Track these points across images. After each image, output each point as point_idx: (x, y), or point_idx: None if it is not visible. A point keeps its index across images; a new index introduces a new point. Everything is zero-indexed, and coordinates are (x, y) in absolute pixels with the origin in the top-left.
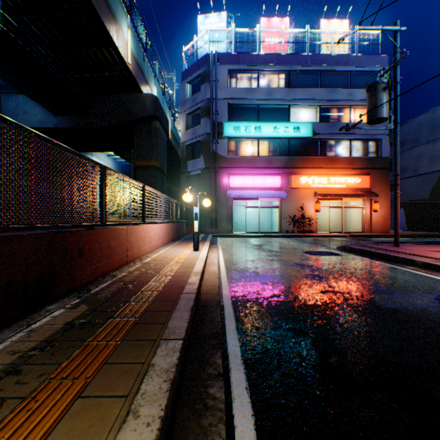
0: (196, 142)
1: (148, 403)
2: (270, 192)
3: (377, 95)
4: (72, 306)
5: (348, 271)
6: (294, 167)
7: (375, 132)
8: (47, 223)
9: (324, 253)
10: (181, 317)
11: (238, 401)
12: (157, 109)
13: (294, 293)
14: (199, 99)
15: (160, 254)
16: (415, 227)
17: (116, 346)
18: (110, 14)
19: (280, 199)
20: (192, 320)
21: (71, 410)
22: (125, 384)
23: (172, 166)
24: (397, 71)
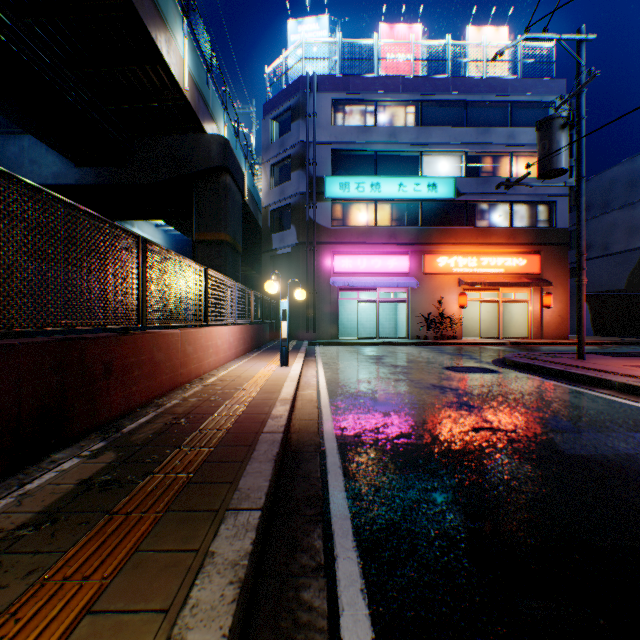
0: (284, 206)
1: (202, 625)
2: (393, 280)
3: (552, 136)
4: (92, 454)
5: (511, 396)
6: (429, 242)
7: (547, 191)
8: (54, 326)
9: (475, 369)
10: (259, 471)
11: (349, 615)
12: (228, 157)
13: (432, 432)
14: (288, 143)
15: (231, 371)
16: (605, 330)
17: (155, 522)
18: (157, 16)
19: (408, 290)
20: (277, 476)
21: (72, 638)
22: (165, 589)
23: (249, 241)
24: (581, 100)
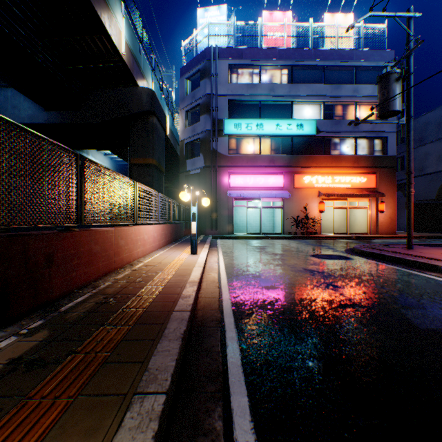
0: (195, 140)
1: None
2: (272, 192)
3: (389, 87)
4: (28, 333)
5: (364, 278)
6: (297, 166)
7: (381, 129)
8: None
9: (333, 256)
10: (167, 350)
11: None
12: (154, 104)
13: (309, 308)
14: (198, 95)
15: (154, 259)
16: (421, 228)
17: (65, 409)
18: None
19: (283, 199)
20: (184, 350)
21: None
22: None
23: (171, 165)
24: (410, 60)
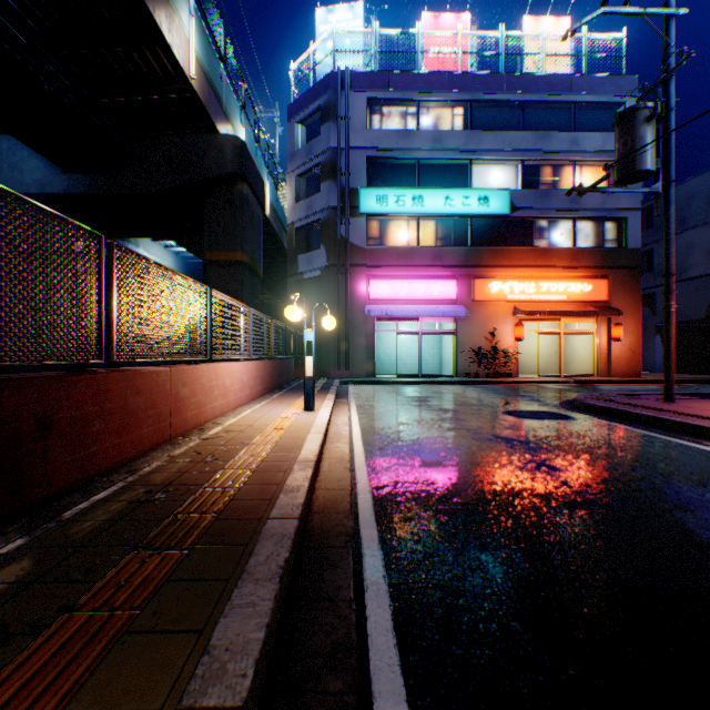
0: (312, 223)
1: None
2: (439, 308)
3: (635, 131)
4: None
5: (600, 453)
6: (479, 265)
7: (615, 206)
8: None
9: (542, 414)
10: (251, 604)
11: None
12: (245, 163)
13: (511, 510)
14: (317, 149)
15: (242, 419)
16: (680, 366)
17: None
18: None
19: (456, 320)
20: (286, 598)
21: None
22: None
23: (273, 264)
24: (669, 88)
